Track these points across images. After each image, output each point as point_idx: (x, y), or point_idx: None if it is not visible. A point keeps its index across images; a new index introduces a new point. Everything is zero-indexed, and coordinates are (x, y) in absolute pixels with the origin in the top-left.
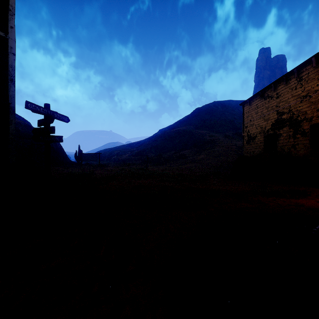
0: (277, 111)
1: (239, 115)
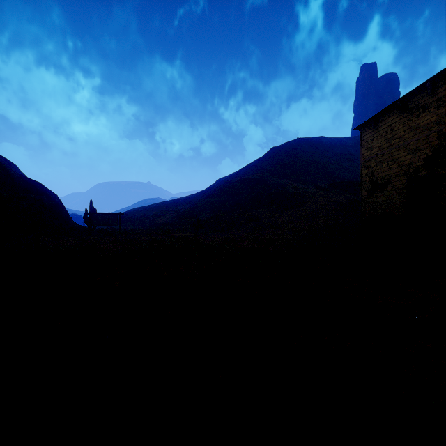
0: (440, 133)
1: (334, 158)
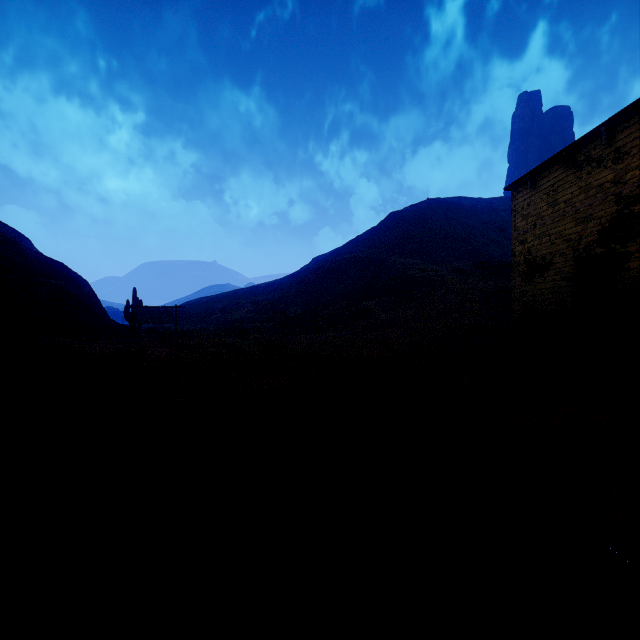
0: (619, 196)
1: (479, 227)
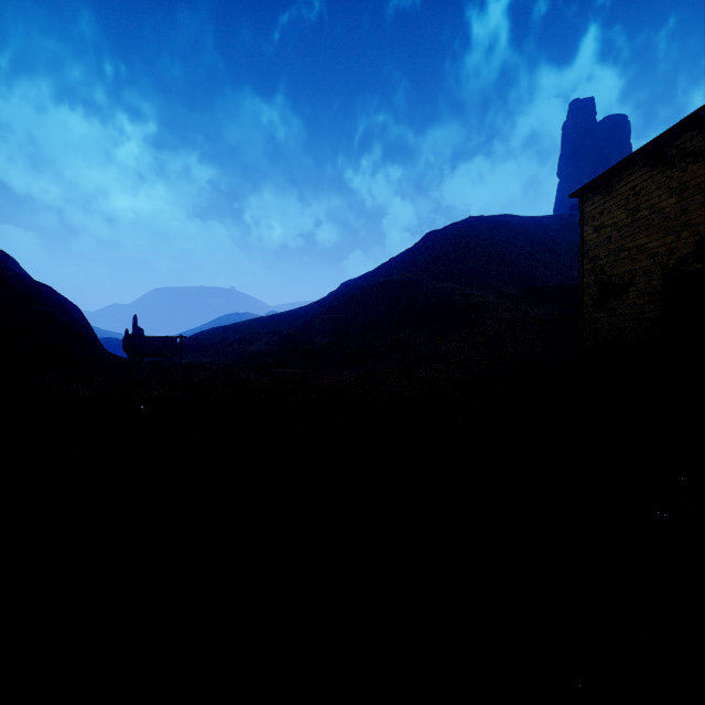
0: None
1: (528, 249)
